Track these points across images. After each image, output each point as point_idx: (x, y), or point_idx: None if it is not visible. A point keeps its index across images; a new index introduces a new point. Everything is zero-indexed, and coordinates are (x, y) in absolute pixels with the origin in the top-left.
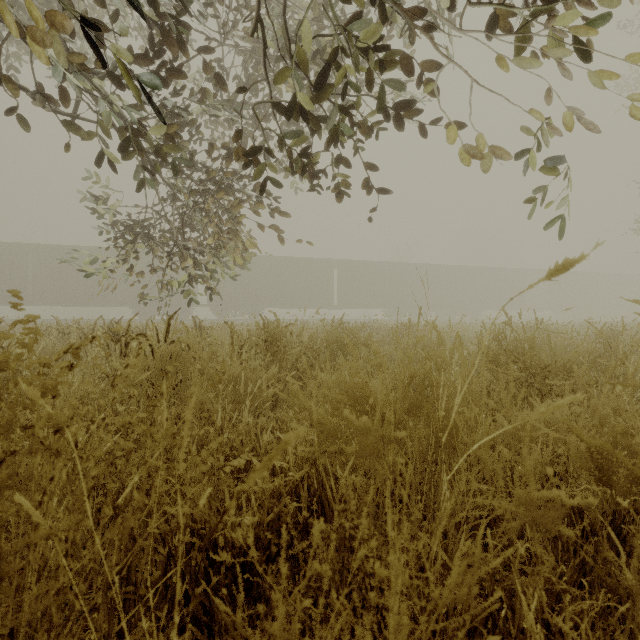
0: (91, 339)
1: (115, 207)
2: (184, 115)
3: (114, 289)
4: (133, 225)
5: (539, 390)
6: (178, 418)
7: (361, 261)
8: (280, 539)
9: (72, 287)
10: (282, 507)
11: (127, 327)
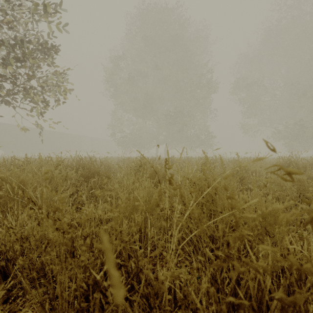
0: None
1: None
2: None
3: None
4: None
5: None
6: None
7: None
8: None
9: None
10: None
11: None
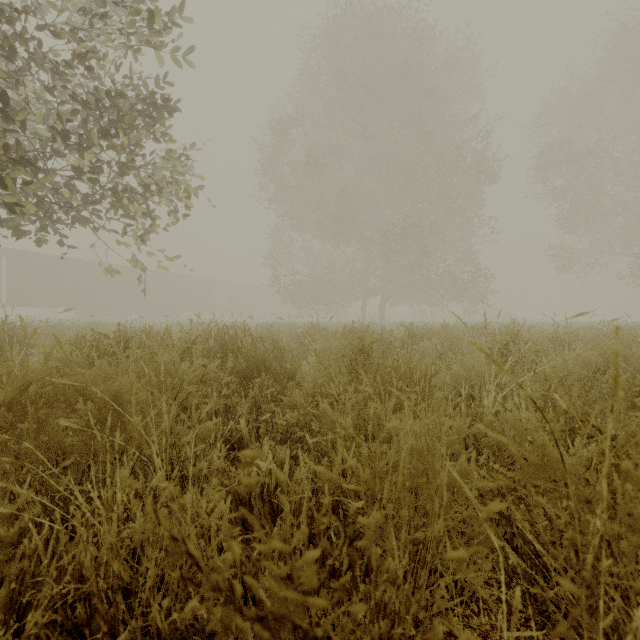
0: None
1: None
2: None
3: None
4: None
5: None
6: None
7: (44, 254)
8: None
9: None
10: None
11: None
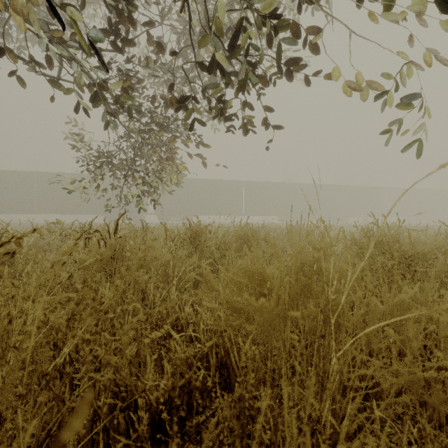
0: (33, 230)
1: (88, 144)
2: (135, 77)
3: (87, 201)
4: (101, 156)
5: (403, 275)
6: (124, 293)
7: (262, 182)
8: (191, 400)
9: (63, 201)
10: (192, 374)
11: (89, 226)
